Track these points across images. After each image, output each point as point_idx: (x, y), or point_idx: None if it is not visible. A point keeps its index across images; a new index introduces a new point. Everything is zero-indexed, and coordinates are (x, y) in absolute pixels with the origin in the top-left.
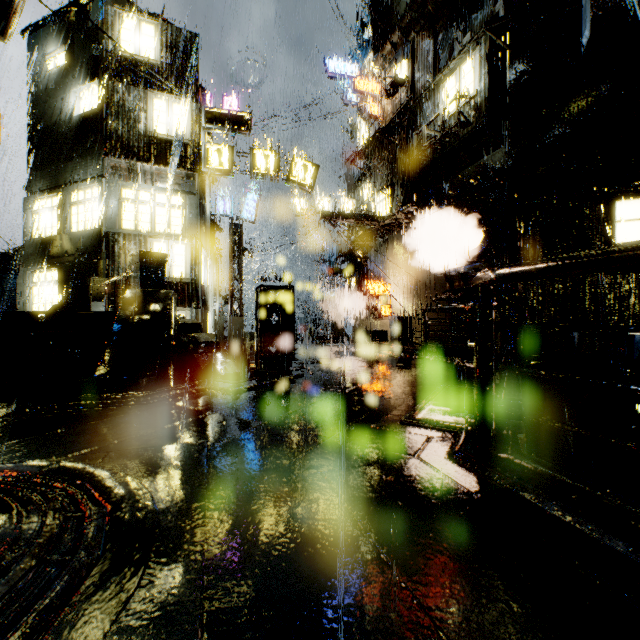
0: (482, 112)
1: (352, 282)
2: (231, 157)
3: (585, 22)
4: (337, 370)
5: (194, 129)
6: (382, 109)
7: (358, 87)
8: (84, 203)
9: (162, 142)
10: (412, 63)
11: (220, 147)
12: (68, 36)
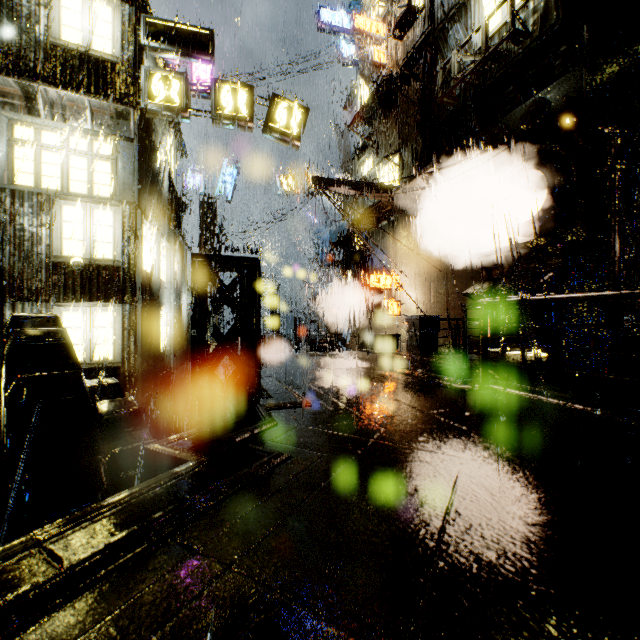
0: (550, 12)
1: (349, 275)
2: (183, 89)
3: None
4: (345, 436)
5: (126, 43)
6: (388, 57)
7: (359, 26)
8: None
9: (75, 56)
10: None
11: (167, 74)
12: None
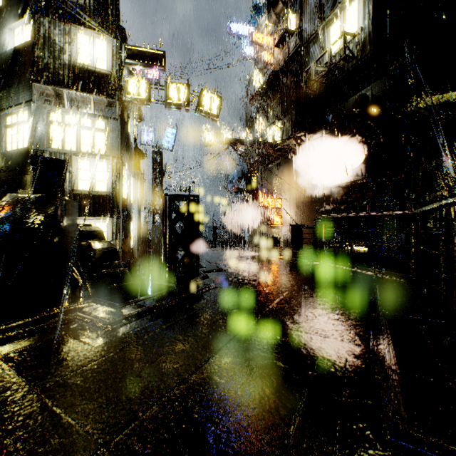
0: (366, 46)
1: (249, 198)
2: (148, 88)
3: None
4: (241, 281)
5: (115, 62)
6: (274, 58)
7: (255, 39)
8: (17, 125)
9: (85, 72)
10: (300, 17)
11: (138, 79)
12: None
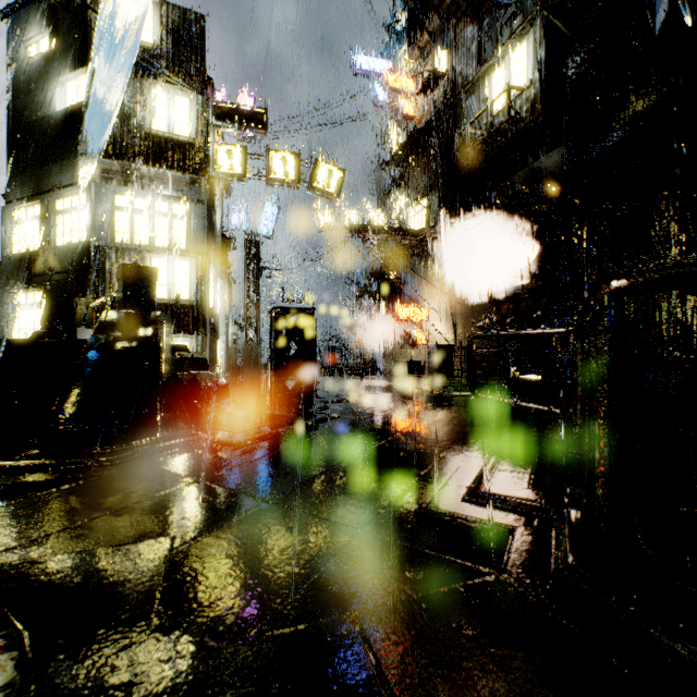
0: (537, 105)
1: (383, 306)
2: (243, 159)
3: None
4: (368, 412)
5: (200, 126)
6: (418, 109)
7: (390, 83)
8: (70, 212)
9: (162, 141)
10: (452, 54)
11: (231, 148)
12: (52, 17)
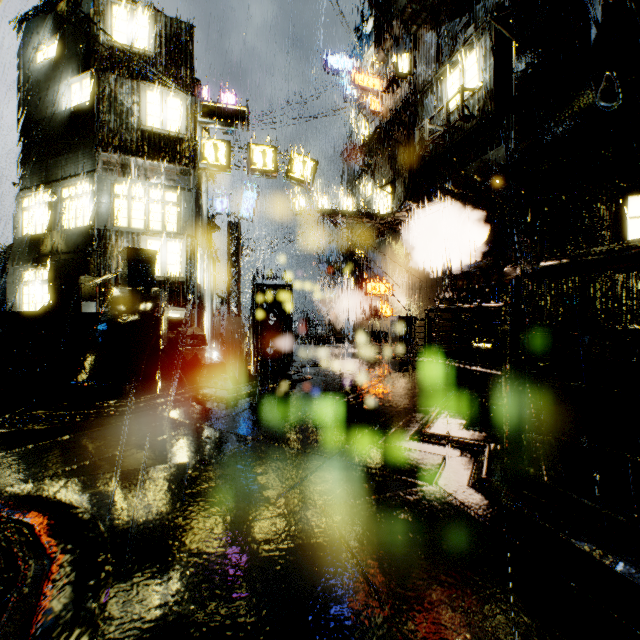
0: (487, 105)
1: (352, 282)
2: (228, 152)
3: (595, 11)
4: (338, 374)
5: (189, 123)
6: (383, 105)
7: (358, 82)
8: (75, 199)
9: (156, 136)
10: (414, 57)
11: (216, 142)
12: (59, 27)
